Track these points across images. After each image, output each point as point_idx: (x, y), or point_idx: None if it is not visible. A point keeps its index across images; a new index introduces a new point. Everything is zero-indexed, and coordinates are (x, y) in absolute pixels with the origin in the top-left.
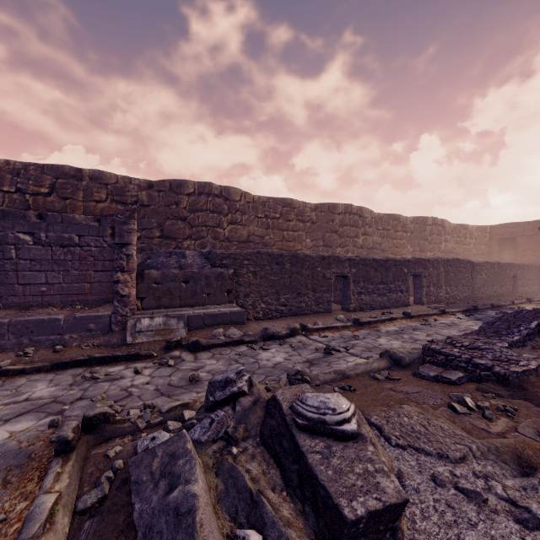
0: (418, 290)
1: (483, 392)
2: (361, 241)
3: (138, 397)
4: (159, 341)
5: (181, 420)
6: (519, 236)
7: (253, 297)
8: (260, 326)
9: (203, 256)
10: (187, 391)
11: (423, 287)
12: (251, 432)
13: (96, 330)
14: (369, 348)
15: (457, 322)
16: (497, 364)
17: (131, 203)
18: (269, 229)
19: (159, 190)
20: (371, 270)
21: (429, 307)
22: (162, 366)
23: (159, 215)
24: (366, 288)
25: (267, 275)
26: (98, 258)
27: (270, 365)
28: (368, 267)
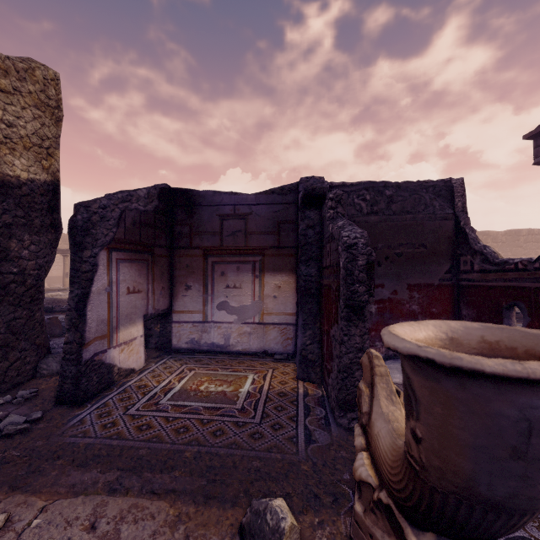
0: None
1: None
2: None
3: None
4: None
5: None
6: None
7: None
8: None
9: None
10: None
11: None
12: None
13: None
14: None
15: None
16: None
17: None
18: None
19: None
20: None
21: None
22: None
23: None
24: None
25: None
26: None
27: None
28: None
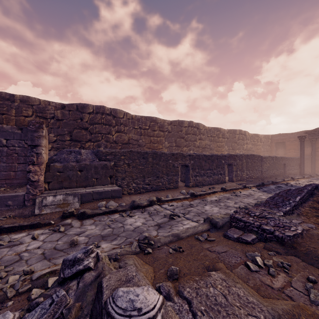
0: (231, 173)
1: (268, 250)
2: (198, 143)
3: (26, 261)
4: (59, 212)
5: (45, 287)
6: (286, 141)
7: (127, 180)
8: (131, 198)
9: (94, 154)
10: (65, 254)
11: (233, 171)
12: (84, 311)
13: (13, 205)
14: (199, 213)
15: (253, 193)
16: (277, 229)
17: (49, 118)
18: (142, 136)
19: (69, 110)
20: (203, 161)
21: (237, 183)
22: (55, 232)
23: (69, 126)
24: (200, 172)
25: (136, 165)
26: (20, 155)
27: (131, 229)
28: (201, 160)
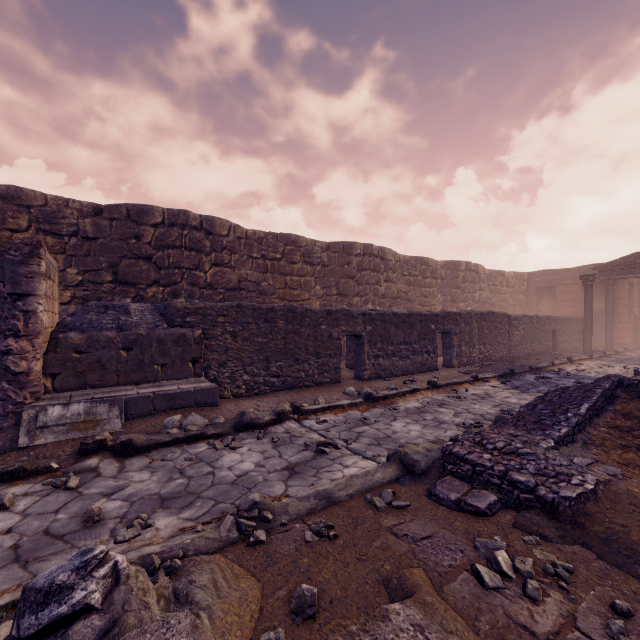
0: (448, 350)
1: (523, 532)
2: (383, 289)
3: None
4: (74, 440)
5: None
6: (558, 285)
7: (232, 366)
8: (238, 407)
9: (158, 312)
10: (66, 548)
11: (453, 346)
12: None
13: None
14: (379, 438)
15: (492, 393)
16: (542, 481)
17: (67, 235)
18: (267, 273)
19: (112, 217)
20: (391, 327)
21: (460, 371)
22: (56, 490)
23: (112, 252)
24: (385, 349)
25: (251, 336)
26: None
27: (230, 479)
28: (387, 324)
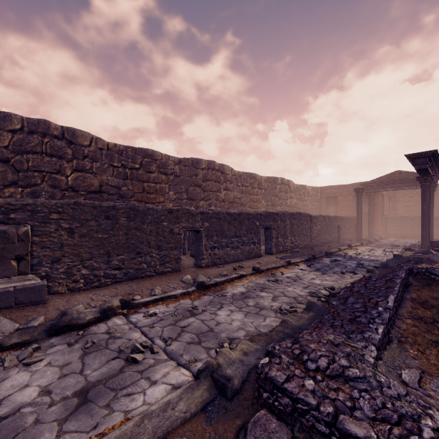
0: (269, 241)
1: None
2: (223, 196)
3: None
4: None
5: None
6: (339, 195)
7: (68, 262)
8: (69, 303)
9: None
10: None
11: (272, 238)
12: None
13: None
14: (202, 333)
15: (301, 275)
16: (385, 435)
17: None
18: (127, 180)
19: None
20: (225, 223)
21: (278, 257)
22: None
23: None
24: (220, 242)
25: (91, 232)
26: None
27: None
28: (221, 221)
